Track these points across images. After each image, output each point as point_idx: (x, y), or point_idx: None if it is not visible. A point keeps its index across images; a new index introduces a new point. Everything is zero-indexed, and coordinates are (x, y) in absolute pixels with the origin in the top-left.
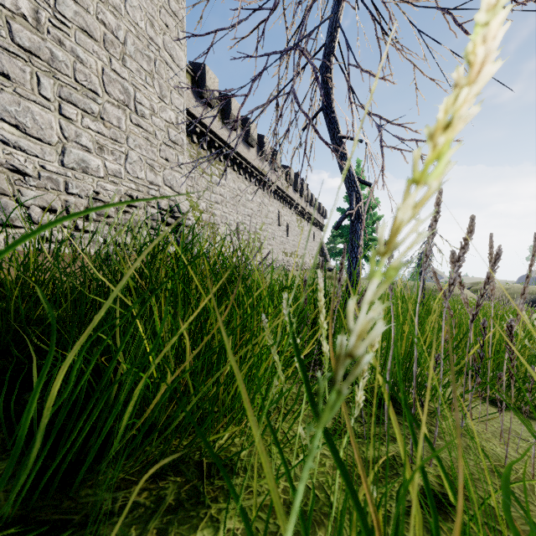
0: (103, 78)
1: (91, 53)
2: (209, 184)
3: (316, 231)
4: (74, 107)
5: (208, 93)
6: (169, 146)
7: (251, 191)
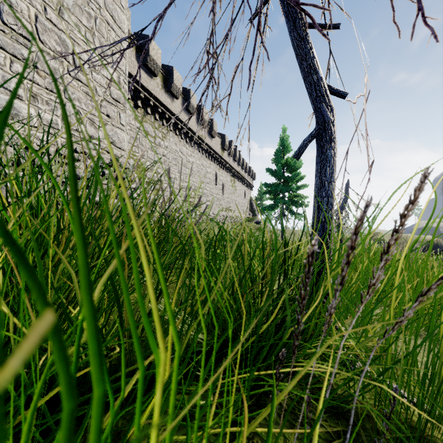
0: (36, 25)
1: None
2: (153, 145)
3: (247, 190)
4: (0, 50)
5: (152, 62)
6: (111, 103)
7: (191, 153)
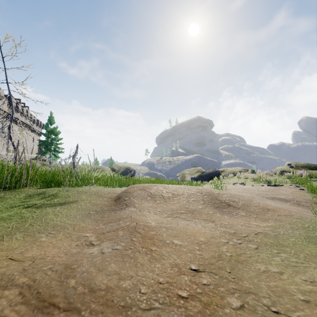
0: None
1: None
2: None
3: (36, 136)
4: None
5: None
6: None
7: None
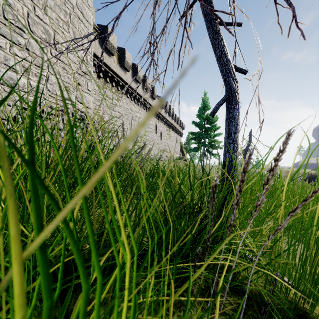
0: (28, 20)
1: (18, 0)
2: (111, 105)
3: (178, 137)
4: (3, 38)
5: (110, 45)
6: (81, 75)
7: (138, 111)
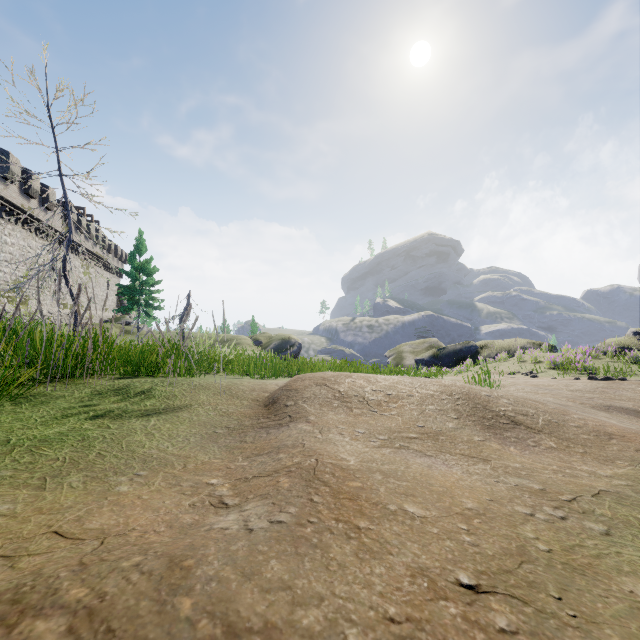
0: None
1: None
2: None
3: (113, 278)
4: None
5: None
6: None
7: (11, 232)
